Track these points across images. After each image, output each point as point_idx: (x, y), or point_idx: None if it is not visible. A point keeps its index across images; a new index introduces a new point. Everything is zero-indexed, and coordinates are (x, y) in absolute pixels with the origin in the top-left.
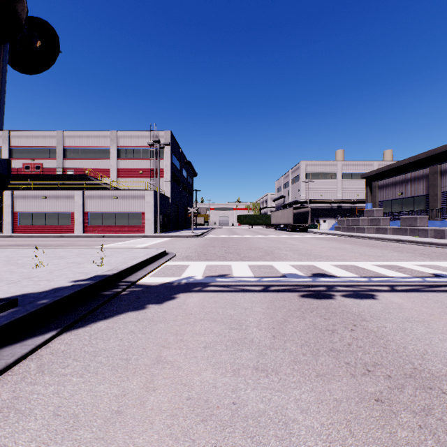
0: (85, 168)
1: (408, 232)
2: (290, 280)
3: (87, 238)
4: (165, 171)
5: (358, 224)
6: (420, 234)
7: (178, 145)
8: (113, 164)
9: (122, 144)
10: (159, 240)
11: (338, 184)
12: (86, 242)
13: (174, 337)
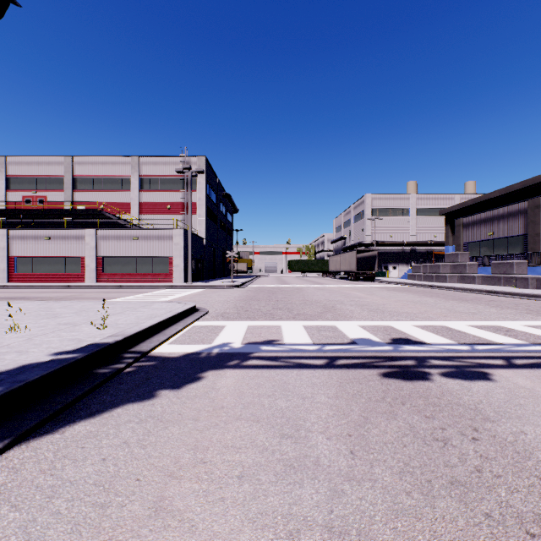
0: (100, 202)
1: (503, 281)
2: (362, 349)
3: (100, 289)
4: (198, 206)
5: (438, 271)
6: (518, 284)
7: (215, 174)
8: (134, 197)
9: (145, 173)
10: (190, 292)
11: (411, 222)
12: (98, 293)
13: (191, 455)
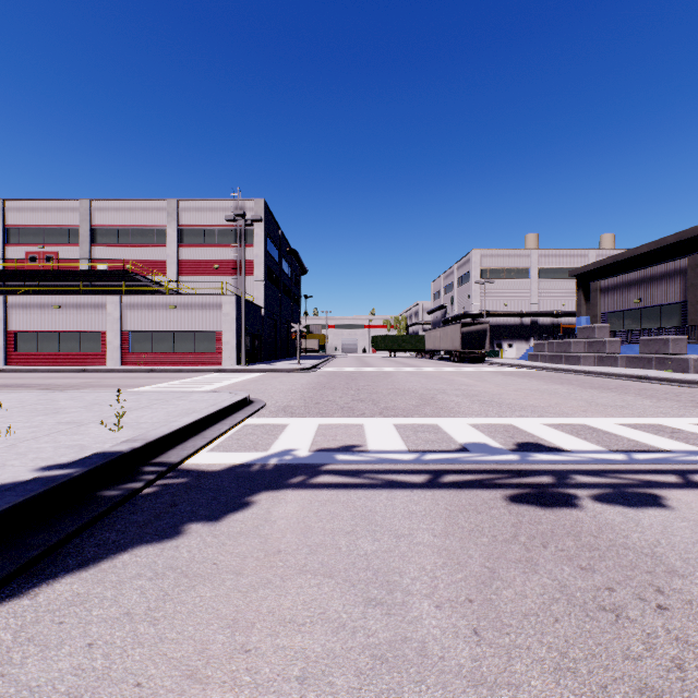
0: (126, 260)
1: (654, 363)
2: (477, 459)
3: (125, 373)
4: (255, 265)
5: (569, 350)
6: (675, 367)
7: (276, 224)
8: (171, 253)
9: (186, 222)
10: (243, 377)
11: (532, 287)
12: (122, 379)
13: (226, 637)
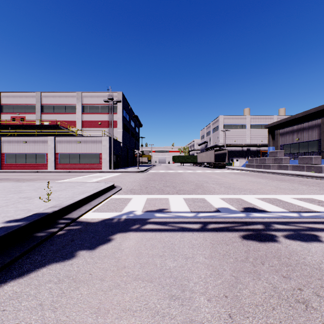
0: (57, 120)
1: (305, 168)
2: (225, 216)
3: (56, 173)
4: (117, 122)
5: (265, 162)
6: (315, 170)
7: (128, 103)
8: (78, 117)
9: (85, 102)
10: (112, 175)
11: (247, 133)
12: (54, 176)
13: (93, 319)
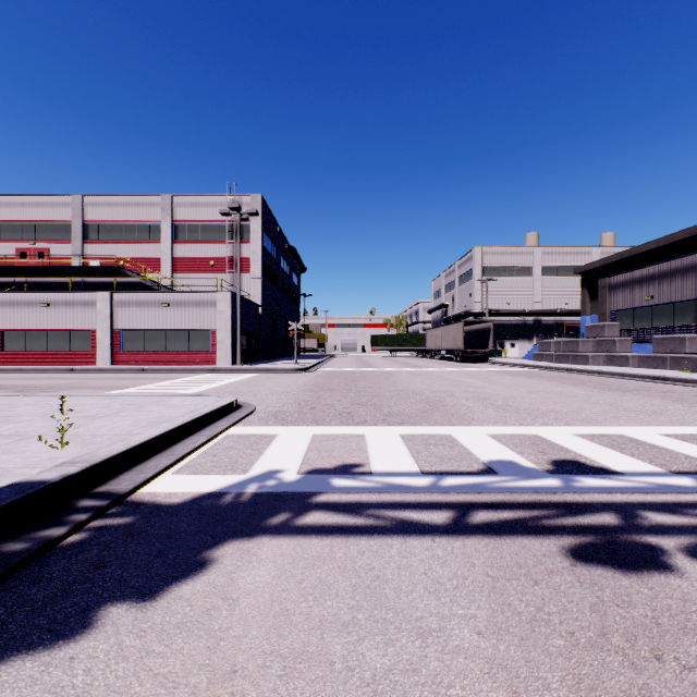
0: (120, 257)
1: (669, 363)
2: (510, 485)
3: (114, 374)
4: (251, 262)
5: (576, 350)
6: (693, 367)
7: (274, 220)
8: (166, 250)
9: (181, 218)
10: (236, 378)
11: (535, 285)
12: (107, 380)
13: None
